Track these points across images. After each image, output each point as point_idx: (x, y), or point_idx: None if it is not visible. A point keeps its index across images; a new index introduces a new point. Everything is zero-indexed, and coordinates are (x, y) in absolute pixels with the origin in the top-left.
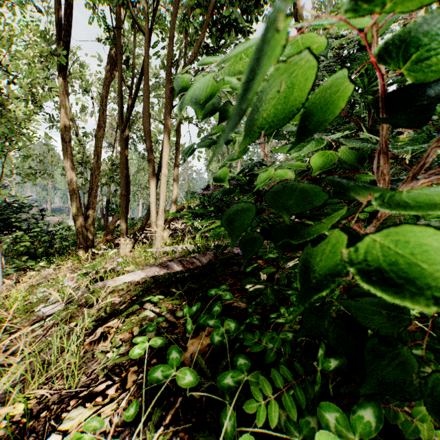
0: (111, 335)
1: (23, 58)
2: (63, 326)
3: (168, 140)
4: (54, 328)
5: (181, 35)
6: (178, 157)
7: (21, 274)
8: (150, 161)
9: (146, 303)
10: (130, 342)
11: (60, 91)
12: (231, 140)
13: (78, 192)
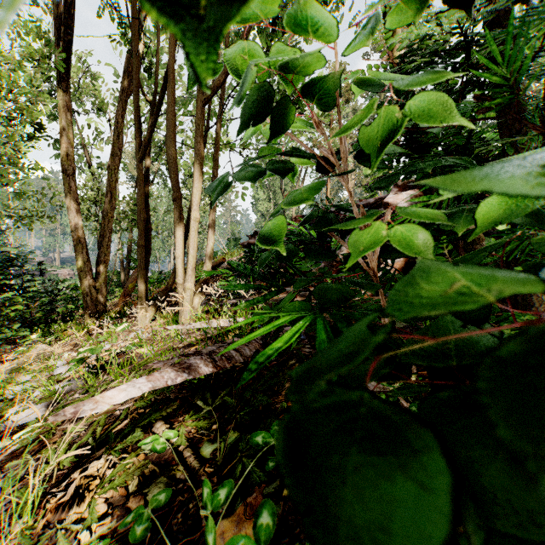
0: (90, 493)
1: (7, 62)
2: (28, 459)
3: (199, 172)
4: (14, 462)
5: None
6: None
7: (10, 349)
8: (176, 200)
9: (157, 422)
10: (121, 508)
11: (60, 107)
12: (290, 169)
13: (85, 241)
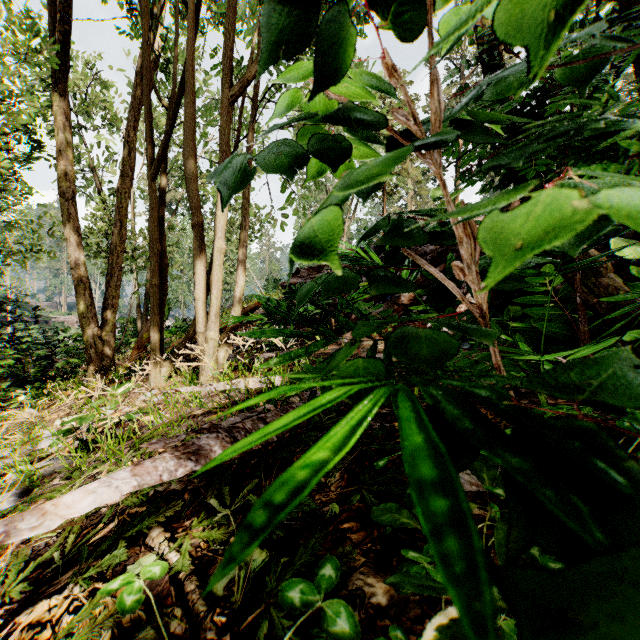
0: None
1: None
2: None
3: None
4: None
5: (257, 35)
6: (246, 222)
7: None
8: (196, 227)
9: (153, 528)
10: None
11: (56, 115)
12: (345, 153)
13: (88, 280)
